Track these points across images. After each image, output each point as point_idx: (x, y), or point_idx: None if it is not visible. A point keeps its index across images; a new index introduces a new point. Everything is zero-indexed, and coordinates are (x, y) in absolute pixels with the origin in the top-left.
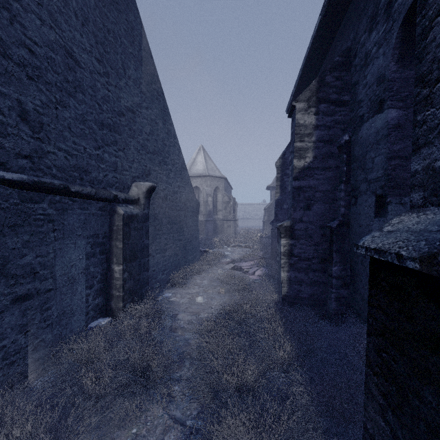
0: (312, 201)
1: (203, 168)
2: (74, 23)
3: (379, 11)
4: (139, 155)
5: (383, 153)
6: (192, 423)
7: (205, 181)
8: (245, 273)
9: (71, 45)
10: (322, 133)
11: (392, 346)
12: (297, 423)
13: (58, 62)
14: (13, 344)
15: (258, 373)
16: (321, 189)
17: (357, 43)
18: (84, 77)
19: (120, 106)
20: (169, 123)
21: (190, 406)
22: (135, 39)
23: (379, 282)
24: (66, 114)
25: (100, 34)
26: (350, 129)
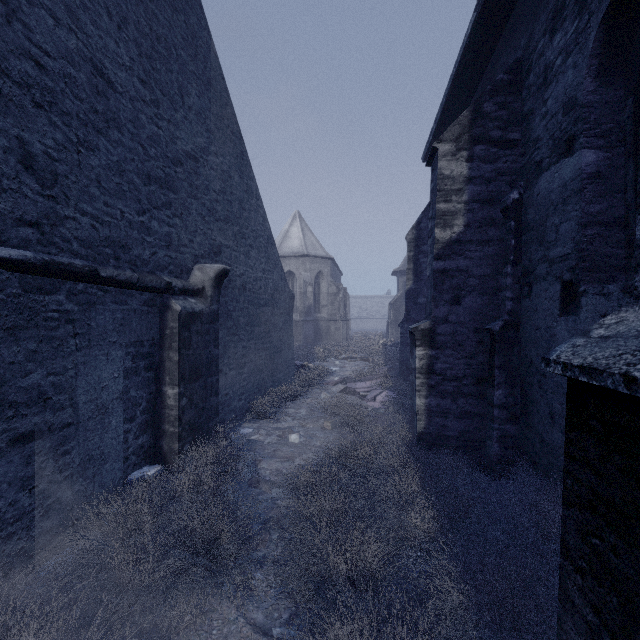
0: (463, 291)
1: (299, 245)
2: (106, 25)
3: (567, 1)
4: (205, 223)
5: (573, 218)
6: (280, 634)
7: (302, 264)
8: (361, 399)
9: (102, 58)
10: (477, 188)
11: (611, 529)
12: (445, 637)
13: (82, 82)
14: (11, 507)
15: (383, 554)
16: (476, 273)
17: (531, 52)
18: (122, 106)
19: (176, 150)
20: (249, 177)
21: (279, 605)
22: (198, 51)
23: (584, 420)
24: (93, 161)
25: (145, 42)
26: (521, 183)
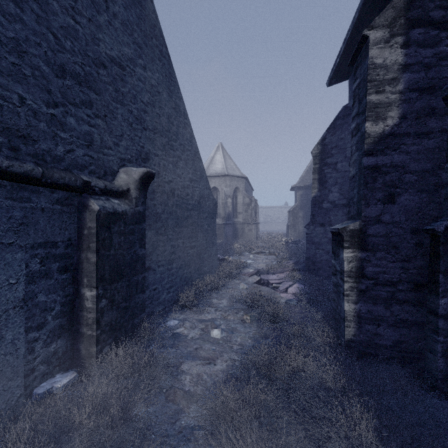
0: (398, 188)
1: (221, 167)
2: None
3: None
4: (132, 129)
5: None
6: None
7: (224, 181)
8: (274, 290)
9: None
10: (415, 76)
11: None
12: None
13: None
14: None
15: None
16: (414, 168)
17: None
18: None
19: (98, 52)
20: (177, 96)
21: None
22: None
23: None
24: None
25: None
26: None
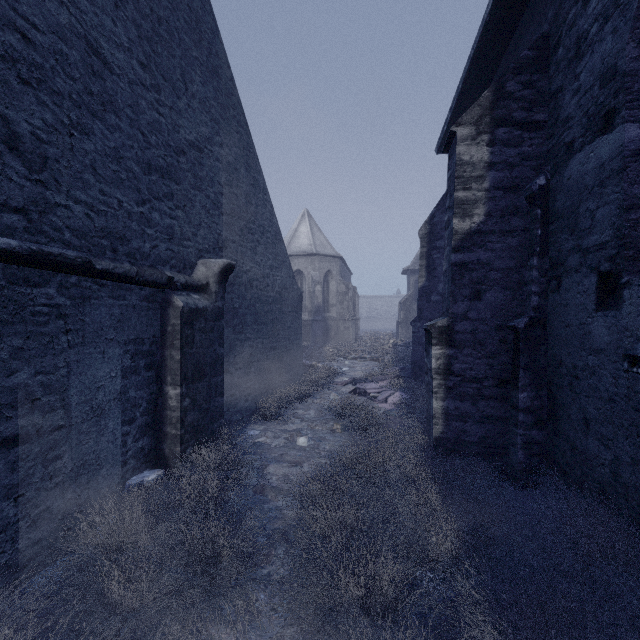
0: (484, 285)
1: (308, 243)
2: (102, 2)
3: None
4: (209, 216)
5: (613, 201)
6: None
7: (311, 263)
8: (372, 400)
9: (97, 36)
10: (500, 174)
11: None
12: None
13: (74, 60)
14: None
15: (402, 578)
16: (498, 266)
17: (560, 24)
18: (119, 89)
19: (179, 139)
20: (256, 170)
21: (284, 633)
22: (202, 37)
23: None
24: (88, 145)
25: (145, 23)
26: (549, 167)
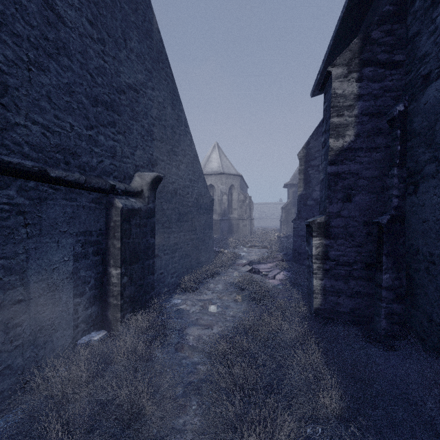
0: (353, 190)
1: (217, 166)
2: None
3: None
4: (144, 141)
5: None
6: None
7: (220, 179)
8: (264, 277)
9: None
10: (366, 104)
11: None
12: None
13: (32, 11)
14: None
15: (297, 438)
16: (365, 175)
17: None
18: (71, 39)
19: (120, 81)
20: (179, 109)
21: None
22: (138, 7)
23: None
24: (44, 79)
25: None
26: (406, 97)
